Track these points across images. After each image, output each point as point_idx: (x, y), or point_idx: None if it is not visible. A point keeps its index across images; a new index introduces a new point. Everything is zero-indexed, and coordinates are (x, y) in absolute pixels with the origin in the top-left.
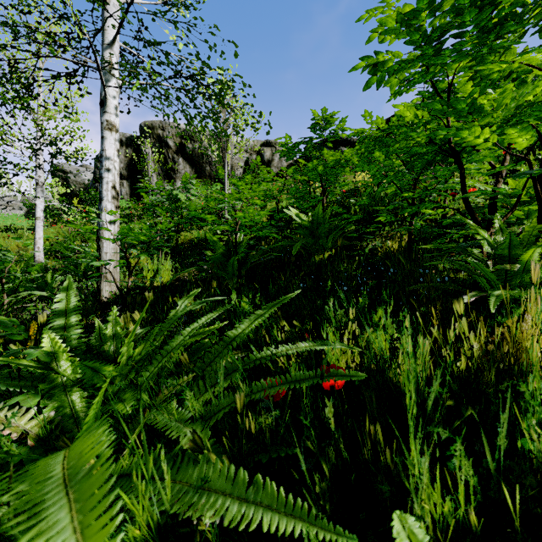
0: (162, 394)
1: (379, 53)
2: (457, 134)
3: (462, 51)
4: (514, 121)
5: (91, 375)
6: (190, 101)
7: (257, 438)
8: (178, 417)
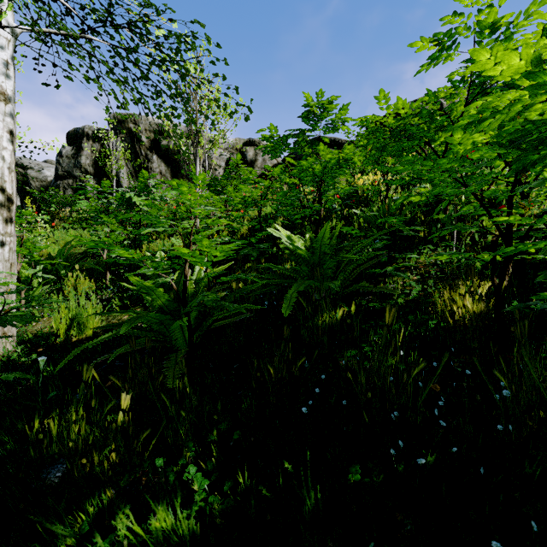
0: None
1: None
2: None
3: None
4: None
5: None
6: (142, 72)
7: None
8: None
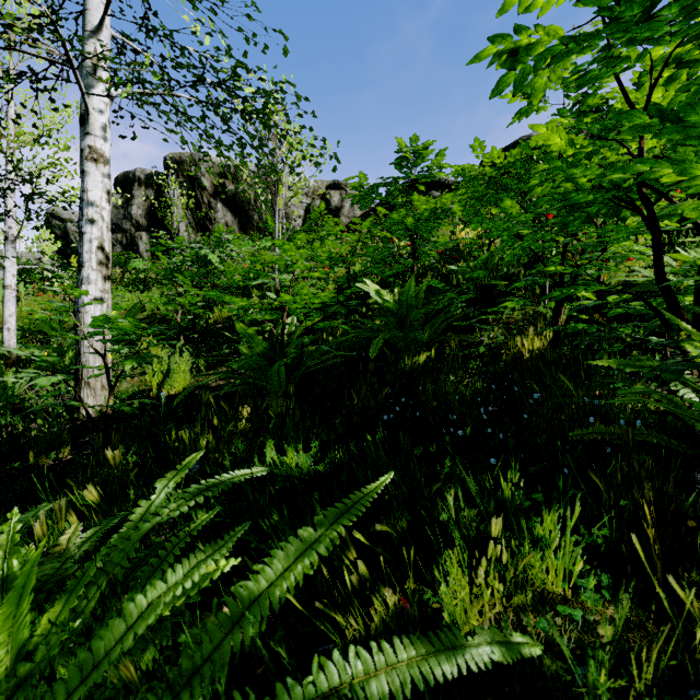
0: None
1: (523, 30)
2: (687, 169)
3: None
4: None
5: None
6: (223, 122)
7: None
8: None
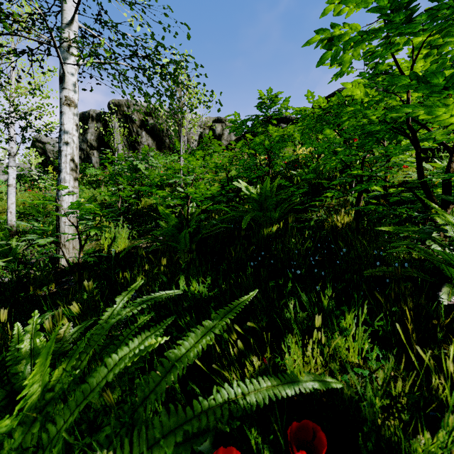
0: None
1: (336, 26)
2: (432, 111)
3: (440, 16)
4: None
5: None
6: (148, 80)
7: None
8: None
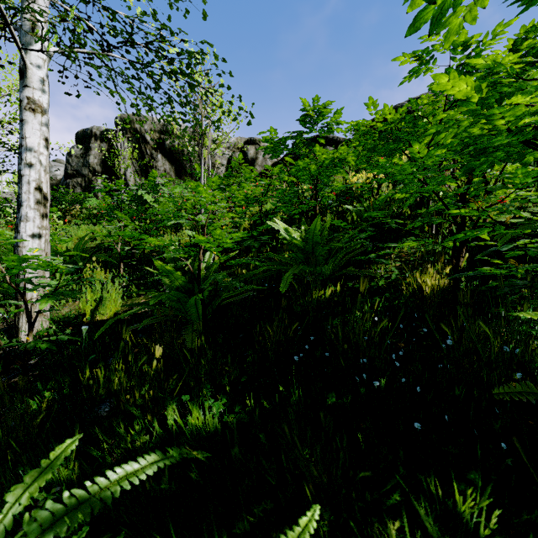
0: None
1: None
2: None
3: None
4: None
5: None
6: (154, 82)
7: None
8: None
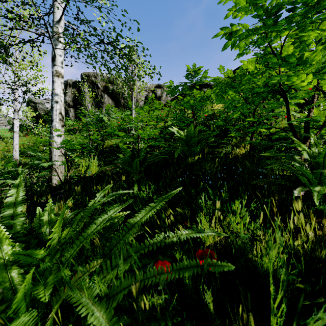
0: (77, 274)
1: (233, 25)
2: (289, 79)
3: (293, 21)
4: (323, 71)
5: (26, 257)
6: (110, 59)
7: (150, 310)
8: (89, 295)
